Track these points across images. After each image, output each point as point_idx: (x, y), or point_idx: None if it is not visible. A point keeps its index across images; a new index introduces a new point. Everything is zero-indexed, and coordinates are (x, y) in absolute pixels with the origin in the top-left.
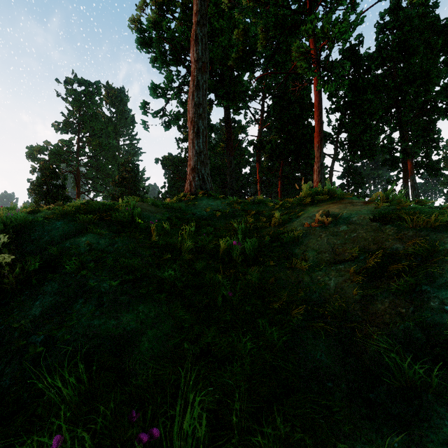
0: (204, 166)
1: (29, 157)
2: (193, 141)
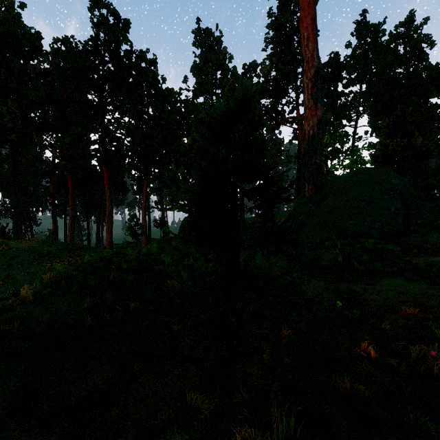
0: None
1: None
2: None
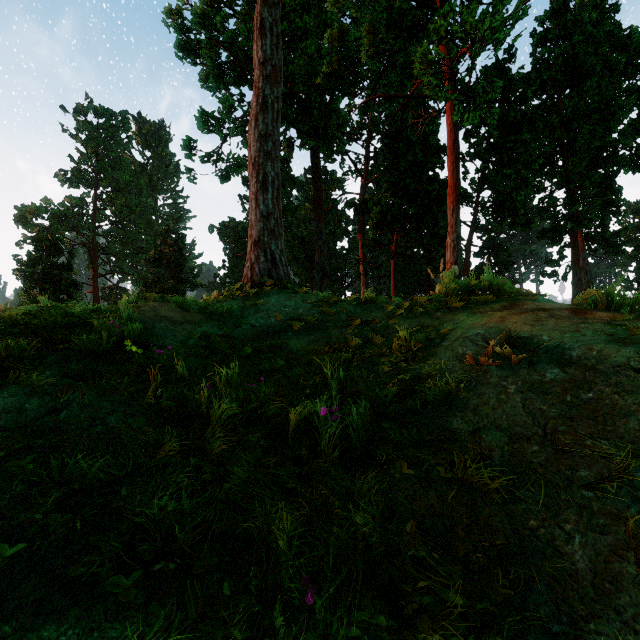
0: (274, 238)
1: (18, 222)
2: (257, 196)
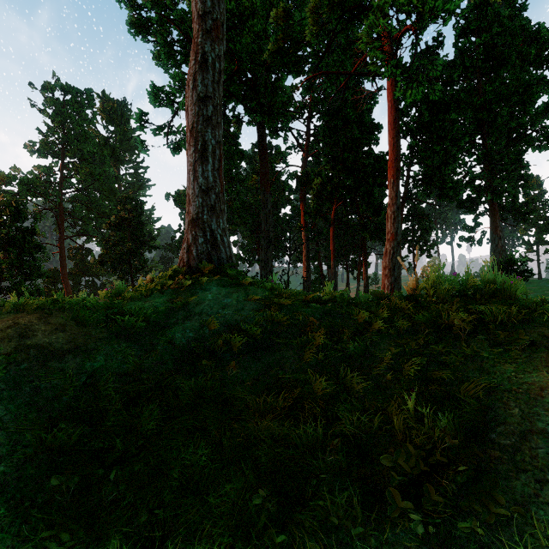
0: (215, 215)
1: None
2: (195, 167)
